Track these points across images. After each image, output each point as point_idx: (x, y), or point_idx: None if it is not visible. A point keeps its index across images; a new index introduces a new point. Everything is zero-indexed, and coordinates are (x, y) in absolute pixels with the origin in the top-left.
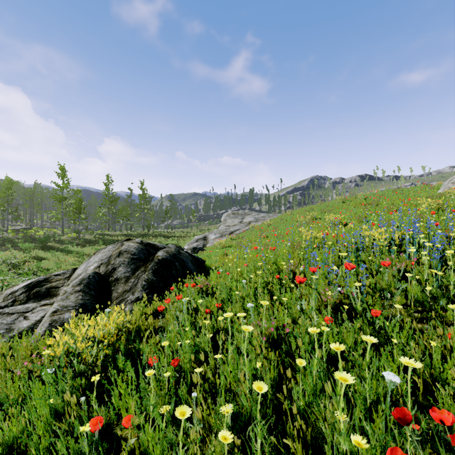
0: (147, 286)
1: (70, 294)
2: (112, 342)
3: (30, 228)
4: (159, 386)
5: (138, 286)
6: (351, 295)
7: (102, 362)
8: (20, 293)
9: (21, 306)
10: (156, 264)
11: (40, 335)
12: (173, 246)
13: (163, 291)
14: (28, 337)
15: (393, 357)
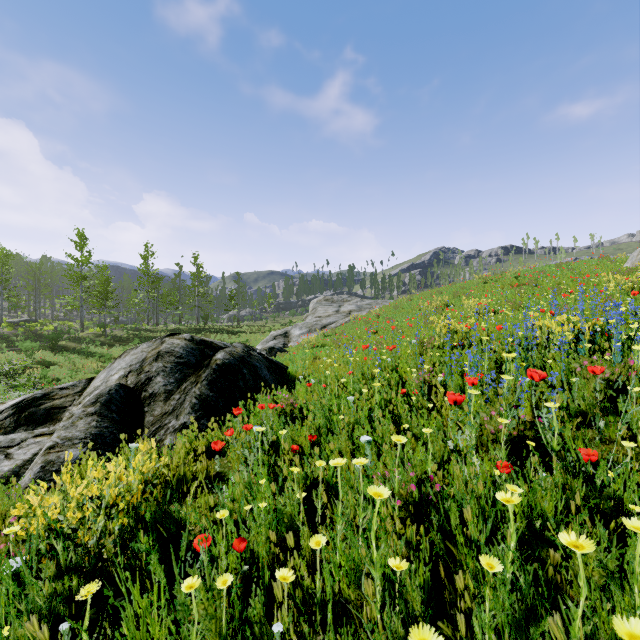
0: (199, 406)
1: (77, 419)
2: (134, 504)
3: (35, 320)
4: (211, 598)
5: (185, 406)
6: (539, 423)
7: (115, 541)
8: (6, 416)
9: (3, 438)
10: (213, 372)
11: (20, 489)
12: (240, 345)
13: (225, 413)
14: (9, 487)
15: (625, 534)
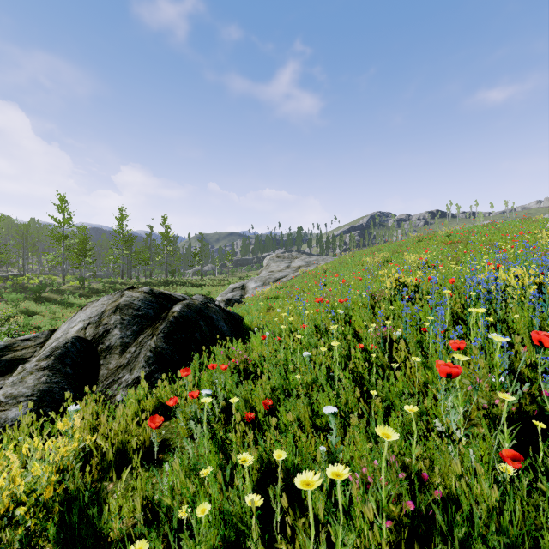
0: (153, 360)
1: (28, 374)
2: (45, 502)
3: (23, 275)
4: None
5: (139, 360)
6: (547, 398)
7: None
8: None
9: None
10: (169, 324)
11: None
12: (201, 297)
13: (180, 365)
14: None
15: None
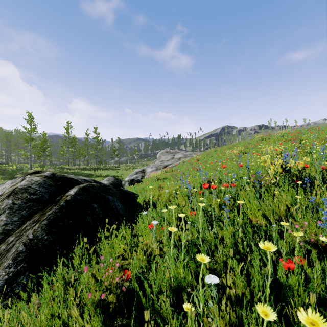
0: (24, 256)
1: None
2: None
3: (6, 163)
4: None
5: (8, 256)
6: None
7: None
8: None
9: None
10: (58, 209)
11: None
12: (112, 178)
13: (60, 257)
14: None
15: None
